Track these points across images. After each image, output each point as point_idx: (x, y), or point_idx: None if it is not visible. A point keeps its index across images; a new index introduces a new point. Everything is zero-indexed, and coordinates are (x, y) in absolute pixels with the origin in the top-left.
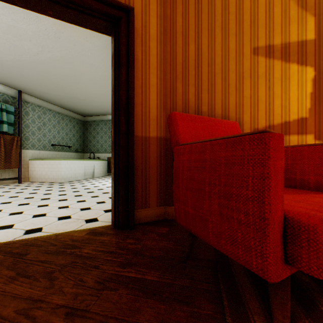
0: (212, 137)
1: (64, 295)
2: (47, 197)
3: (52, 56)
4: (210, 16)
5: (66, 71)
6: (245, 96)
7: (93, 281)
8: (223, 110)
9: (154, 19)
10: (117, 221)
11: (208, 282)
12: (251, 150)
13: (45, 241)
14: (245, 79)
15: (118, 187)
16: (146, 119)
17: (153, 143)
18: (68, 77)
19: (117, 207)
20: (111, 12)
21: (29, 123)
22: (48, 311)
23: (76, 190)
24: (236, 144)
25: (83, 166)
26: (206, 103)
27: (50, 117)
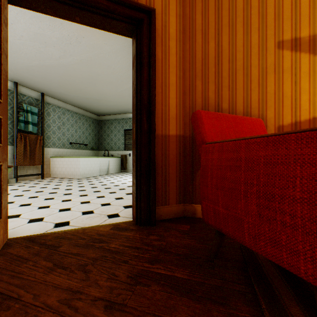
0: (237, 135)
1: (100, 288)
2: (69, 192)
3: (73, 60)
4: (231, 12)
5: (85, 74)
6: (268, 92)
7: (125, 276)
8: (244, 107)
9: (173, 19)
10: (139, 217)
11: (240, 284)
12: (299, 149)
13: (74, 234)
14: (269, 74)
15: (140, 184)
16: (166, 118)
17: (172, 141)
18: (86, 79)
19: (139, 204)
20: (133, 14)
21: (50, 123)
22: (88, 303)
23: (94, 186)
24: (279, 143)
25: (99, 163)
26: (226, 100)
27: (68, 117)
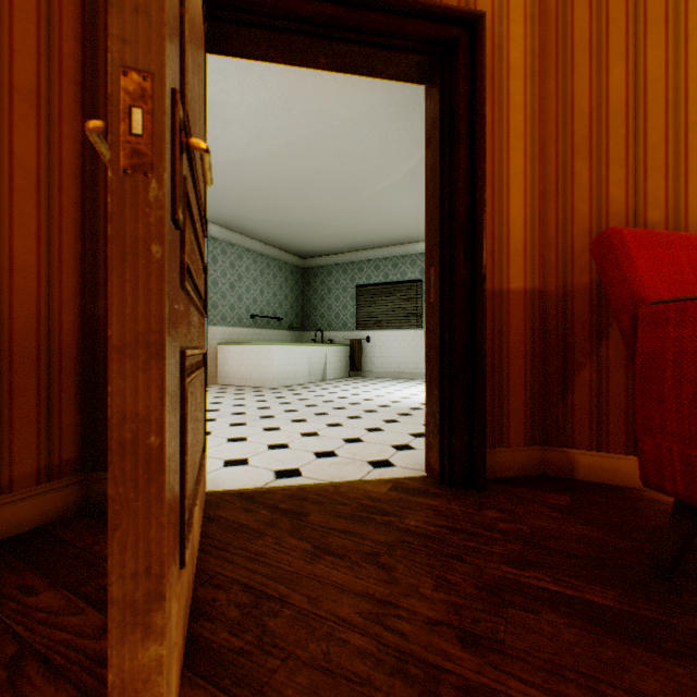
0: None
1: (430, 603)
2: (267, 413)
3: (271, 147)
4: None
5: (290, 173)
6: None
7: (471, 586)
8: None
9: (517, 29)
10: (446, 469)
11: None
12: None
13: (322, 494)
14: None
15: (449, 398)
16: (501, 252)
17: (515, 303)
18: (290, 184)
19: (446, 440)
20: (437, 33)
21: (216, 277)
22: (420, 626)
23: (309, 403)
24: None
25: (307, 357)
26: (658, 202)
27: (248, 265)
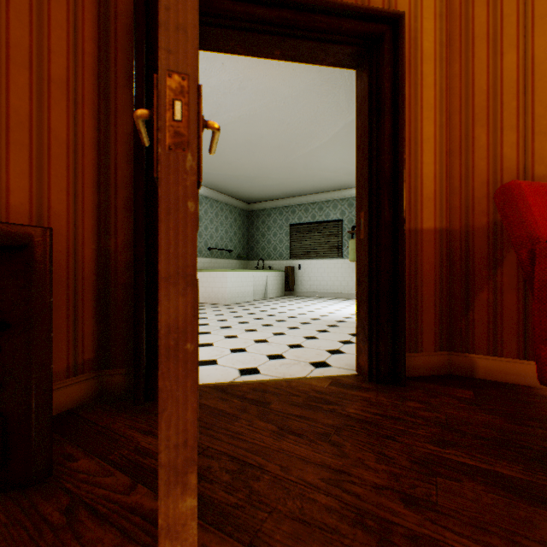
0: None
1: (375, 472)
2: (225, 324)
3: (227, 118)
4: None
5: (241, 138)
6: None
7: (405, 459)
8: None
9: (429, 24)
10: (374, 369)
11: None
12: None
13: (278, 388)
14: None
15: (376, 314)
16: (416, 200)
17: (427, 239)
18: (241, 146)
19: (374, 347)
20: (367, 29)
21: None
22: (370, 490)
23: (257, 317)
24: None
25: (252, 281)
26: (543, 160)
27: (206, 209)
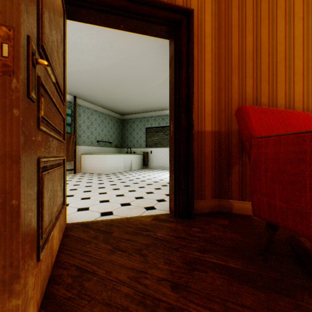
0: (284, 129)
1: (161, 270)
2: (102, 186)
3: (104, 64)
4: (271, 4)
5: (113, 76)
6: None
7: (180, 262)
8: (286, 101)
9: (208, 17)
10: (177, 210)
11: (300, 278)
12: None
13: (120, 223)
14: None
15: (178, 178)
16: (201, 114)
17: (207, 137)
18: (114, 81)
19: (177, 197)
20: (173, 17)
21: (80, 123)
22: (155, 282)
23: (122, 181)
24: None
25: (123, 160)
26: (265, 95)
27: (96, 117)
